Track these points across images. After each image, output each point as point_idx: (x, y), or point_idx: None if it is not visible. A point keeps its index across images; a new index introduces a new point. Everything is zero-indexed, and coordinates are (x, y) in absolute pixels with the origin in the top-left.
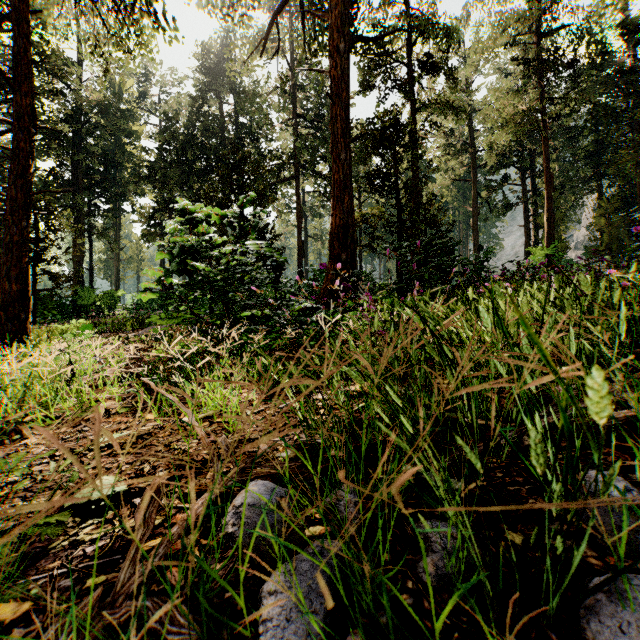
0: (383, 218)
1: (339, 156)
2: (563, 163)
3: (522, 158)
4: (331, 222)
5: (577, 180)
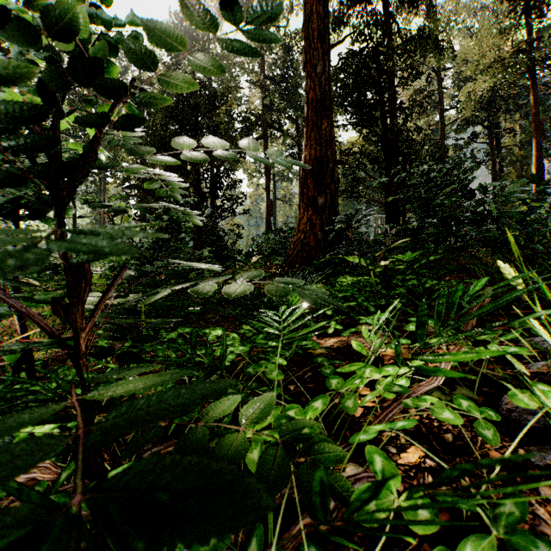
0: (368, 155)
1: (314, 68)
2: (525, 124)
3: (492, 115)
4: (304, 155)
5: (547, 136)
